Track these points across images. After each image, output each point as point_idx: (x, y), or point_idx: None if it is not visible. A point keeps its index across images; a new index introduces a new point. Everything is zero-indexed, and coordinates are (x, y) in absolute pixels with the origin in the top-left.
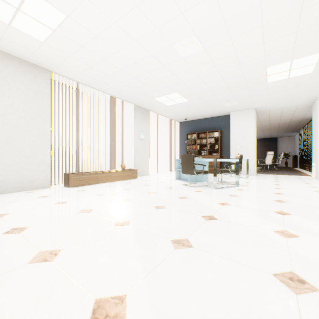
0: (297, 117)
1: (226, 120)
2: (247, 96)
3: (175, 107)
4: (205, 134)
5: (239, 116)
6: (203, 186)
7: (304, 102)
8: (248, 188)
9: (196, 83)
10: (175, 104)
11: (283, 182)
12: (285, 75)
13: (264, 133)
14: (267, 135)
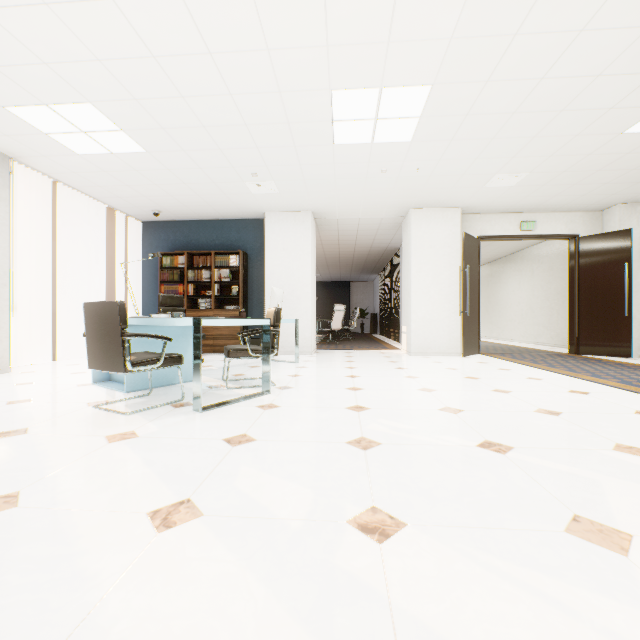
0: (380, 244)
1: (256, 231)
2: (296, 174)
3: (111, 168)
4: (208, 258)
5: (283, 225)
6: (165, 406)
7: (392, 214)
8: (293, 395)
9: (150, 85)
10: (105, 156)
11: (363, 367)
12: (367, 130)
13: (331, 271)
14: (335, 276)
